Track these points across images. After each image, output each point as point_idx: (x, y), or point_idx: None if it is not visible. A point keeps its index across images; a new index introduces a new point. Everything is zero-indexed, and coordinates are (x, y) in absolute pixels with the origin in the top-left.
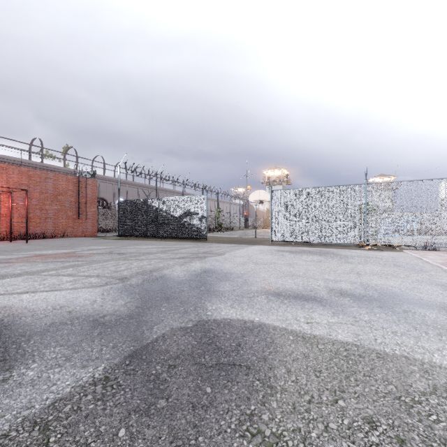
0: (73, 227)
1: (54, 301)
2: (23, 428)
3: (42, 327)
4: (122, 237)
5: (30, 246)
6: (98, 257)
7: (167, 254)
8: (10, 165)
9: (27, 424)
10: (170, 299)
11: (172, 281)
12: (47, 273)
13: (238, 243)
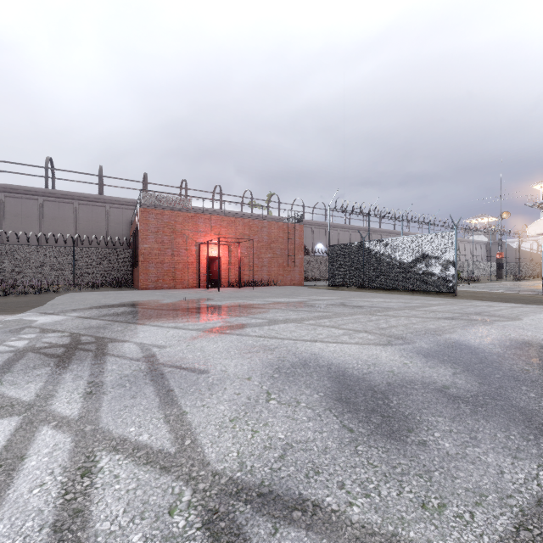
0: (283, 275)
1: (355, 355)
2: (539, 526)
3: (382, 385)
4: (333, 287)
5: (259, 293)
6: (337, 309)
7: (419, 312)
8: (237, 218)
9: (537, 521)
10: (520, 380)
11: (483, 351)
12: (308, 322)
13: (518, 302)
